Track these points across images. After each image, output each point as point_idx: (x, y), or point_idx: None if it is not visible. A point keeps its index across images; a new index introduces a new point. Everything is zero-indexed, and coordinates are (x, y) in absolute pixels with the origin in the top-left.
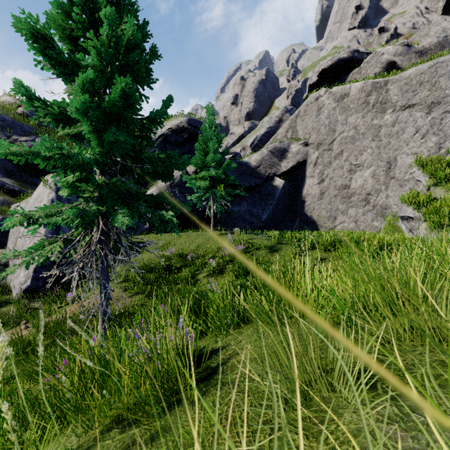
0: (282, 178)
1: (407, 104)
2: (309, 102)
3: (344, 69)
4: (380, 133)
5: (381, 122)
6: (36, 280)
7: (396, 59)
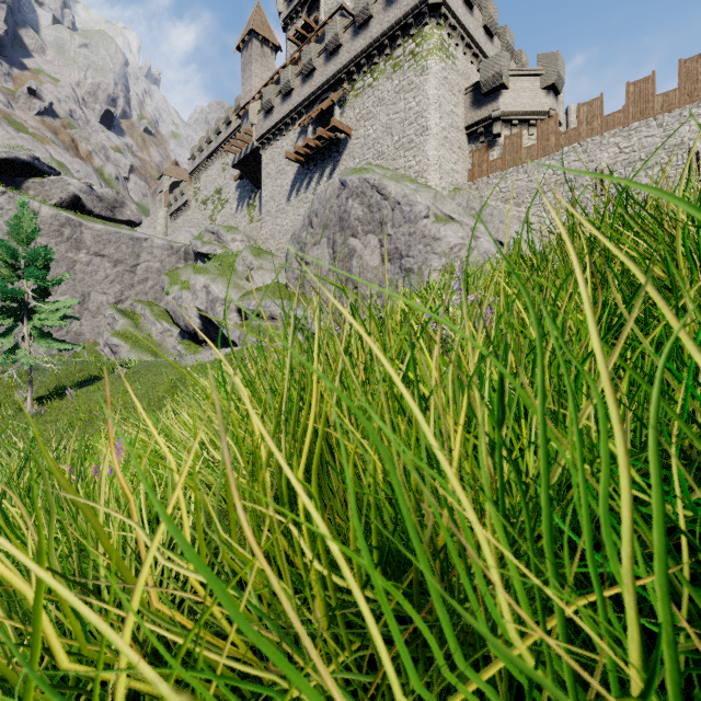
0: None
1: (100, 253)
2: None
3: (22, 169)
4: (76, 268)
5: (77, 258)
6: None
7: (82, 195)
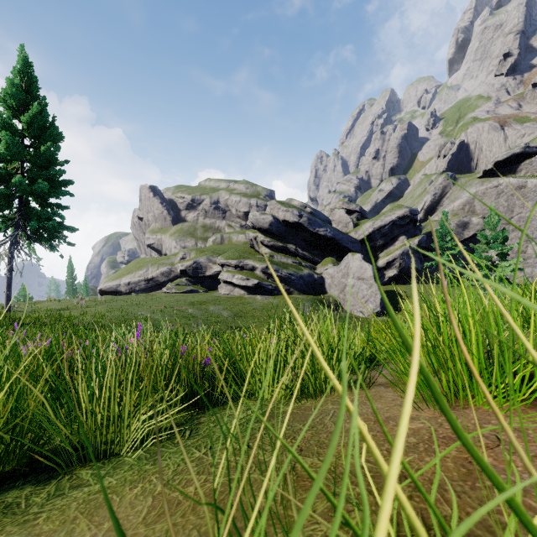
0: (462, 242)
1: None
2: (488, 187)
3: (516, 159)
4: None
5: None
6: (380, 308)
7: None
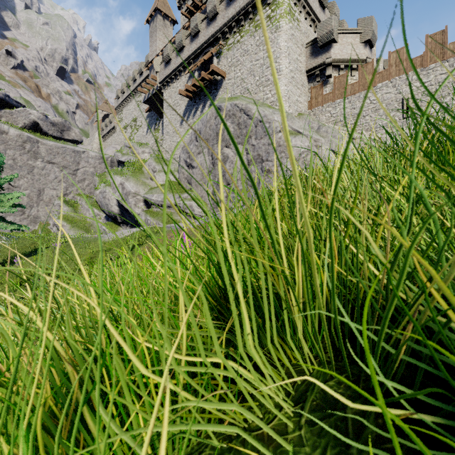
0: None
1: (51, 161)
2: None
3: None
4: (34, 171)
5: (35, 164)
6: None
7: (39, 122)
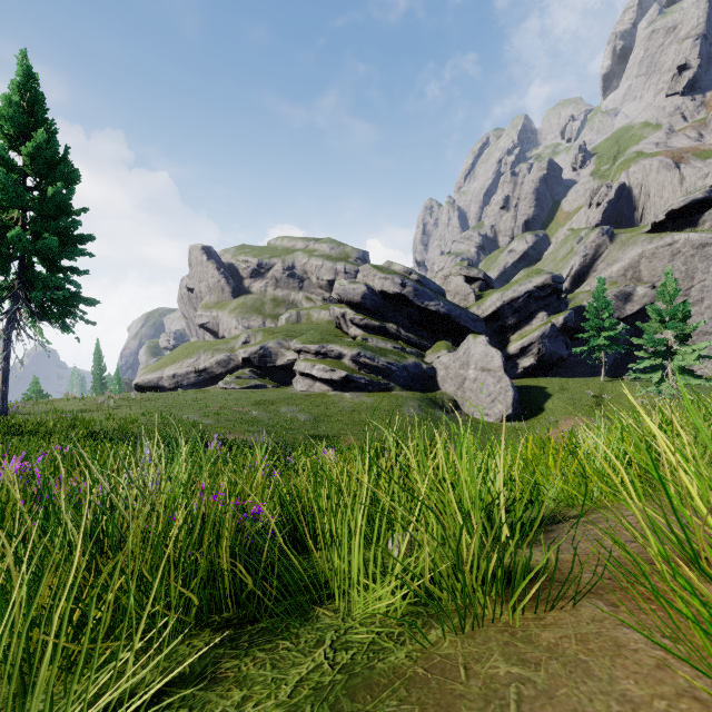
0: (623, 320)
1: None
2: (658, 245)
3: (698, 207)
4: None
5: None
6: (513, 410)
7: None
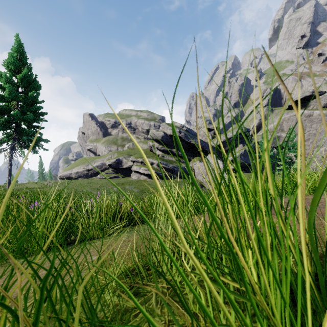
0: (276, 148)
1: None
2: (290, 115)
3: (307, 99)
4: None
5: None
6: None
7: None
